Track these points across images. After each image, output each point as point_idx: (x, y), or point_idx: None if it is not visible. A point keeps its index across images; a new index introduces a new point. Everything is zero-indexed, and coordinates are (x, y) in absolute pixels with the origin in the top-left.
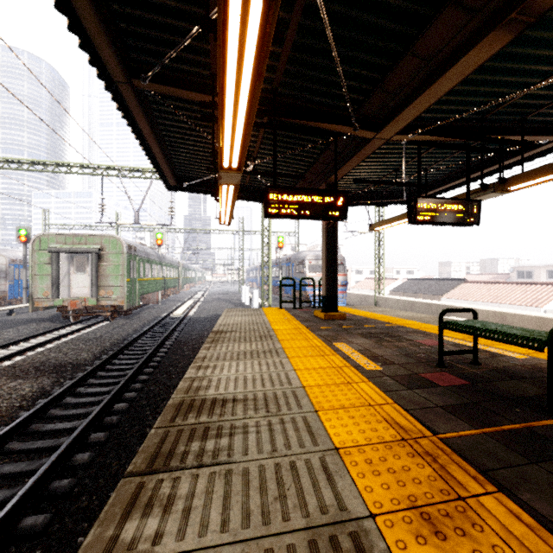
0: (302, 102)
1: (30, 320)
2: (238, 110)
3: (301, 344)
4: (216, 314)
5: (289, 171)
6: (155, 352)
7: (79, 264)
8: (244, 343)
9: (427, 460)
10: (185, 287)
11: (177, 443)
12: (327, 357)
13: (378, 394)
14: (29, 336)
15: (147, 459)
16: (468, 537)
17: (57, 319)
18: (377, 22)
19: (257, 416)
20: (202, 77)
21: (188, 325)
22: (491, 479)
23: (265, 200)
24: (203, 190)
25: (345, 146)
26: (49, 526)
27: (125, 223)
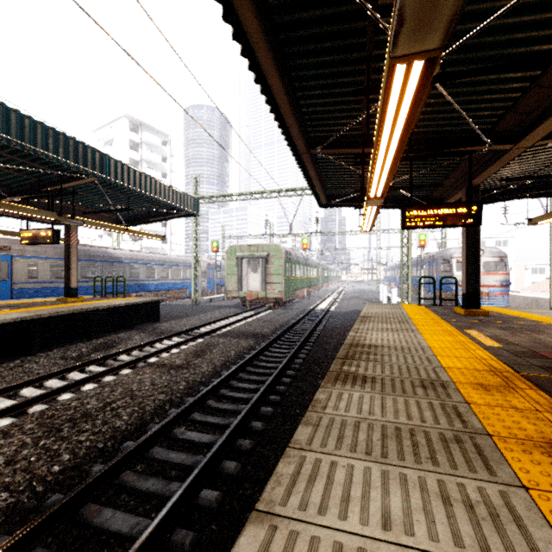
0: (435, 135)
1: (223, 306)
2: (383, 169)
3: (433, 328)
4: (355, 309)
5: (428, 180)
6: (311, 333)
7: (252, 267)
8: (385, 324)
9: (501, 378)
10: (323, 285)
11: (355, 354)
12: (455, 336)
13: (488, 356)
14: (228, 316)
15: (343, 356)
16: (502, 393)
17: (238, 306)
18: (497, 77)
19: (397, 353)
20: (355, 137)
21: (332, 317)
22: (539, 387)
23: (403, 217)
24: (347, 204)
25: (484, 155)
26: (280, 403)
27: (282, 233)
